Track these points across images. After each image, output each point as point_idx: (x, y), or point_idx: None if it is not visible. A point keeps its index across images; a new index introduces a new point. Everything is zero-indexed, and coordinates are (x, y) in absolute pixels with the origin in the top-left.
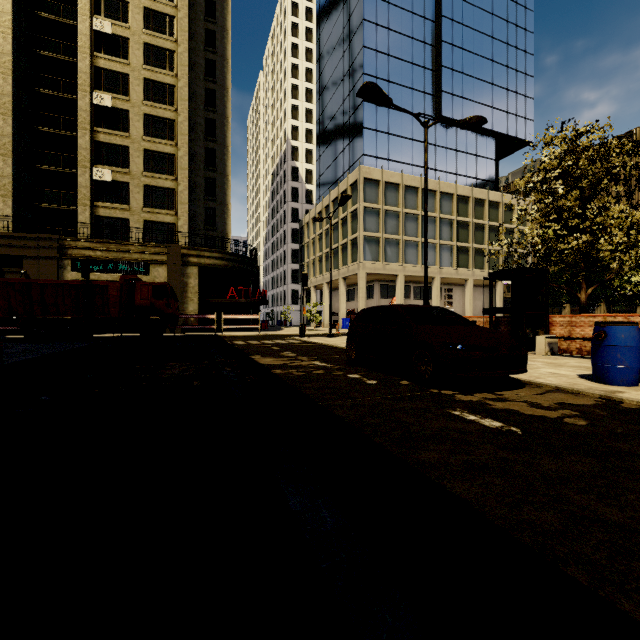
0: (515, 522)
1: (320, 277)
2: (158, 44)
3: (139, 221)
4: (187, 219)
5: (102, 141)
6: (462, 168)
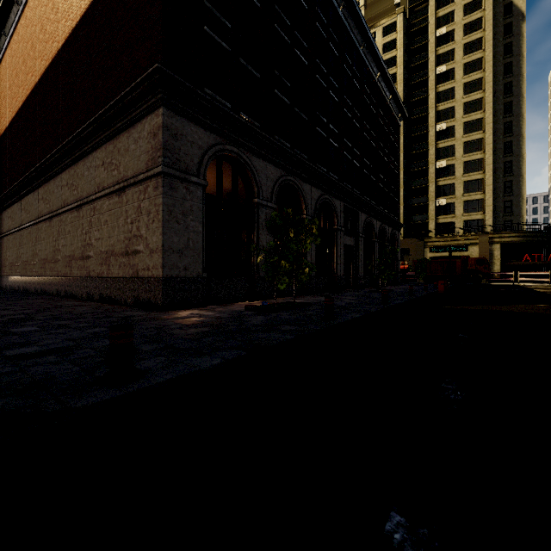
0: None
1: None
2: (471, 119)
3: (460, 222)
4: (491, 215)
5: (440, 185)
6: None
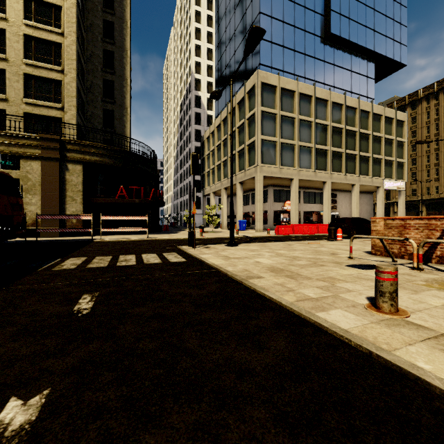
0: None
1: (218, 183)
2: None
3: (18, 113)
4: (75, 113)
5: None
6: (347, 84)
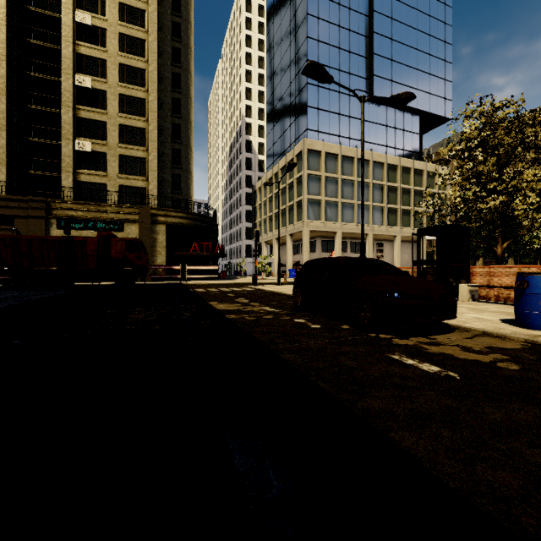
0: (472, 484)
1: (270, 234)
2: (131, 34)
3: (115, 186)
4: (156, 184)
5: (83, 117)
6: (391, 141)
